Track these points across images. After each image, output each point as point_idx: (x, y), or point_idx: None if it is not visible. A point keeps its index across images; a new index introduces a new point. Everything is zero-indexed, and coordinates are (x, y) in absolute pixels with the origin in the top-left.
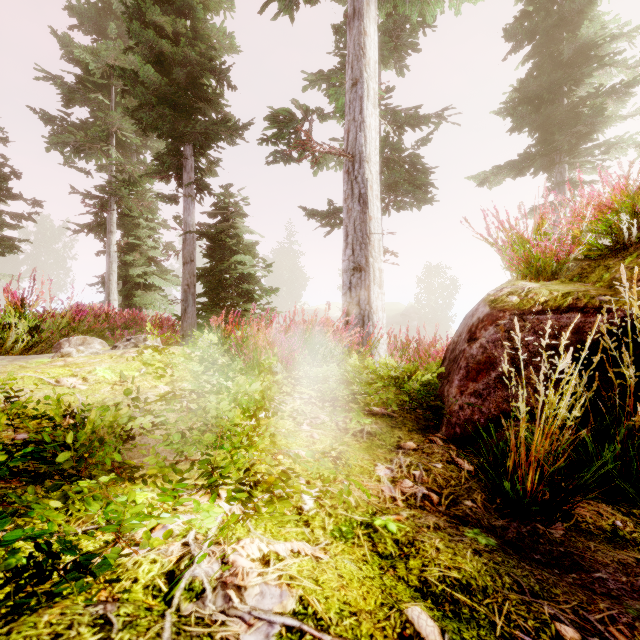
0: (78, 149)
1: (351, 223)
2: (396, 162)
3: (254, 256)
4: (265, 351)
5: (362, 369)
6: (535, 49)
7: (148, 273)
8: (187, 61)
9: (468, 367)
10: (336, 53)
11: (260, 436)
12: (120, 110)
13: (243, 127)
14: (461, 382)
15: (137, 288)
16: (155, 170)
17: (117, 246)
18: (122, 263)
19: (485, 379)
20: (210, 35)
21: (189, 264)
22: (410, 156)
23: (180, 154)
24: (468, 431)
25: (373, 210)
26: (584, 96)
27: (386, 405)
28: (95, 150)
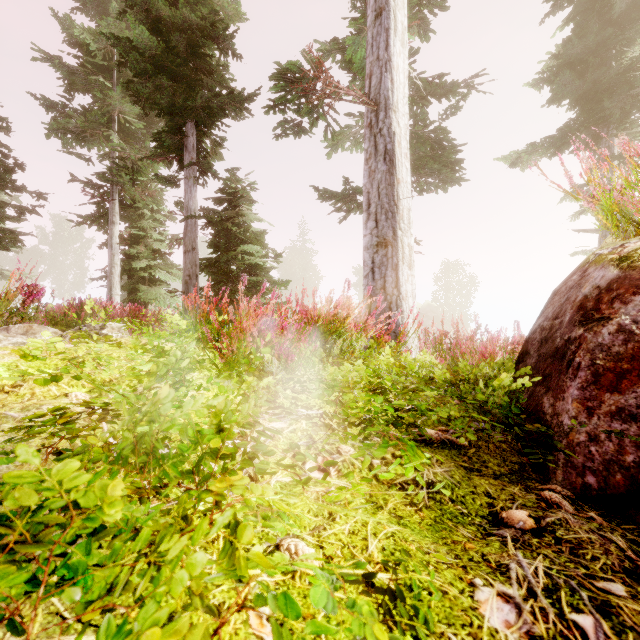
0: (79, 136)
1: (374, 188)
2: (420, 137)
3: (263, 246)
4: (256, 341)
5: (396, 369)
6: (577, 9)
7: (153, 267)
8: (187, 26)
9: (596, 366)
10: (352, 18)
11: (159, 583)
12: (120, 90)
13: (248, 98)
14: (585, 392)
15: (142, 283)
16: (156, 152)
17: (120, 238)
18: (126, 256)
19: (639, 388)
20: (214, 2)
21: (190, 253)
22: (435, 131)
23: (180, 131)
24: (615, 484)
25: (401, 172)
26: (639, 55)
27: (441, 425)
28: (97, 137)
